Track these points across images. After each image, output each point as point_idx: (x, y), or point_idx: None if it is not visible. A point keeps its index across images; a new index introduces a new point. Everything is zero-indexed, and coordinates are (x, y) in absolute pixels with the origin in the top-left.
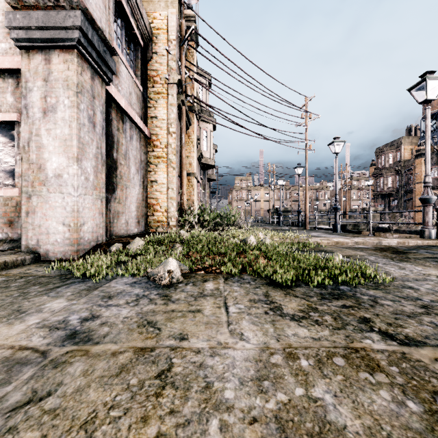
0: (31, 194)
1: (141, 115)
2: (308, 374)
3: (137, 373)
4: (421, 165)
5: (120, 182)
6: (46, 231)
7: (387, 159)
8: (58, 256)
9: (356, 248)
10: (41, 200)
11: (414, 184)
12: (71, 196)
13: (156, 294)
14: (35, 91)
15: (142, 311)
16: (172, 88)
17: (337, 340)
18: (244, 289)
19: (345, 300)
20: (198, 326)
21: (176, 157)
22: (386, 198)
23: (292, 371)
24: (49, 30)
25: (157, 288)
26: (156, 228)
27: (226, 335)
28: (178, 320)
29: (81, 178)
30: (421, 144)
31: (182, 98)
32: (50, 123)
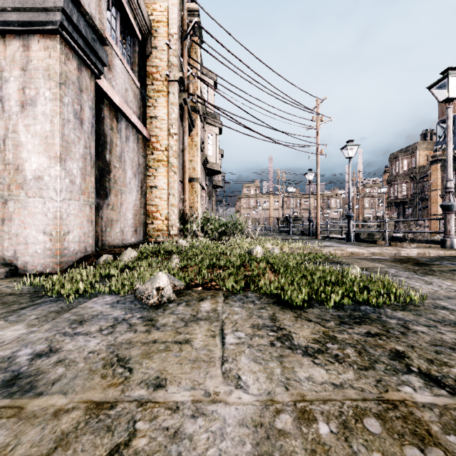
0: (7, 199)
1: (139, 114)
2: (331, 450)
3: (80, 450)
4: (437, 172)
5: (113, 187)
6: (25, 241)
7: (402, 166)
8: (38, 269)
9: (373, 259)
10: (18, 206)
11: (429, 191)
12: (53, 201)
13: (139, 318)
14: (11, 81)
15: (115, 342)
16: (173, 86)
17: (365, 387)
18: (247, 310)
19: (369, 325)
20: (183, 365)
21: (178, 161)
22: (400, 206)
23: (307, 446)
24: (27, 12)
25: (143, 309)
26: (156, 237)
27: (217, 380)
28: (159, 356)
29: (64, 180)
30: (437, 150)
31: (184, 96)
32: (29, 118)
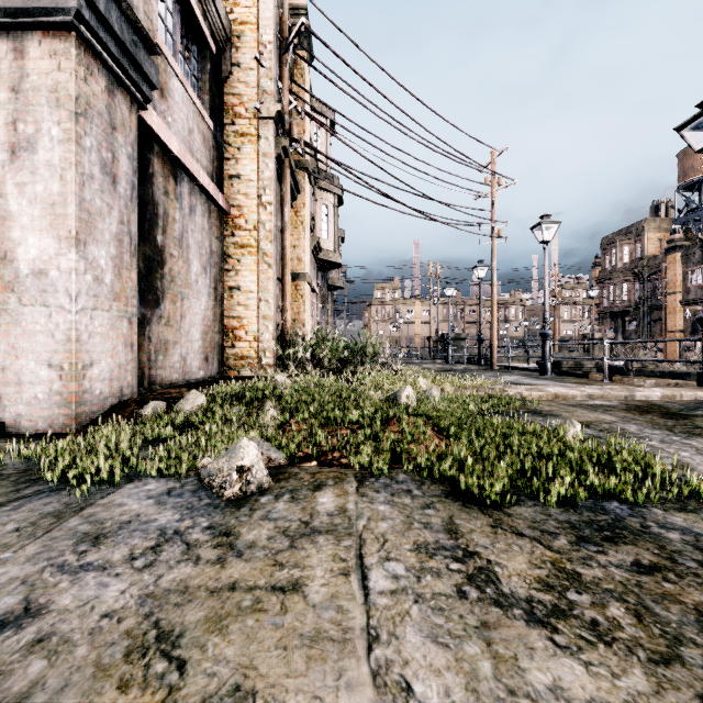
0: None
1: (211, 171)
2: None
3: None
4: (676, 265)
5: (169, 288)
6: (17, 379)
7: (621, 256)
8: (39, 426)
9: (593, 405)
10: (6, 320)
11: (664, 295)
12: (64, 312)
13: (205, 528)
14: None
15: (155, 589)
16: (267, 126)
17: None
18: (401, 510)
19: (632, 544)
20: (289, 653)
21: (274, 246)
22: (618, 319)
23: None
24: None
25: (213, 509)
26: (238, 369)
27: (363, 696)
28: (241, 626)
29: (84, 277)
30: (675, 231)
31: (284, 143)
32: (25, 172)
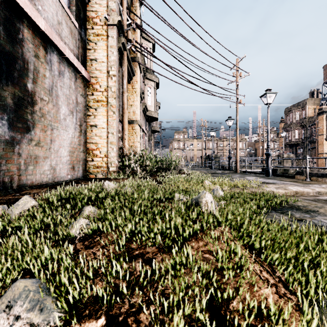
0: None
1: (77, 54)
2: None
3: None
4: (323, 121)
5: (40, 120)
6: None
7: (294, 116)
8: None
9: None
10: None
11: (317, 136)
12: None
13: None
14: None
15: None
16: (112, 30)
17: None
18: None
19: None
20: None
21: (117, 101)
22: (293, 147)
23: None
24: None
25: None
26: (95, 173)
27: None
28: None
29: None
30: (322, 104)
31: (122, 41)
32: None
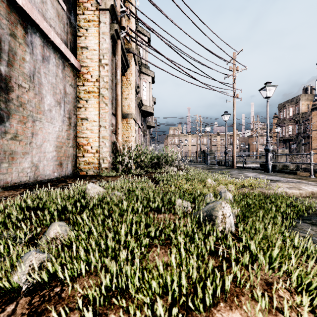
0: None
1: (65, 39)
2: None
3: None
4: None
5: (17, 110)
6: None
7: (288, 112)
8: None
9: None
10: None
11: (311, 131)
12: None
13: None
14: None
15: None
16: (104, 15)
17: None
18: None
19: None
20: None
21: (110, 93)
22: (287, 143)
23: None
24: None
25: None
26: (86, 170)
27: None
28: None
29: None
30: (316, 100)
31: (116, 27)
32: None
